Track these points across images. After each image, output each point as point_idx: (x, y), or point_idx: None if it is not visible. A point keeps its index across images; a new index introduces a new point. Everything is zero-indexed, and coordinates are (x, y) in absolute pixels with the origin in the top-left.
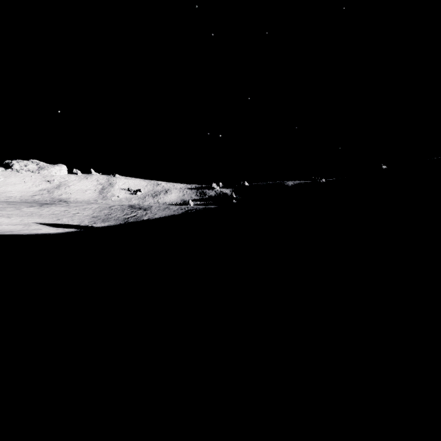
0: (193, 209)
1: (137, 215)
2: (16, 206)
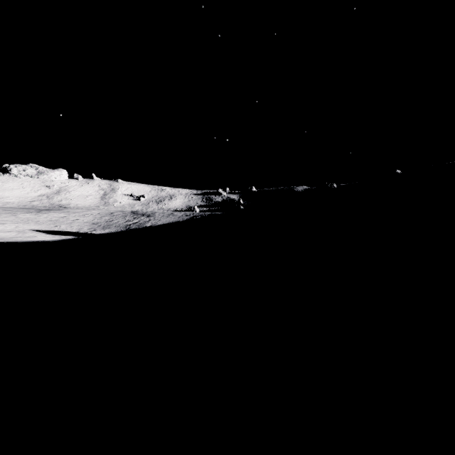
0: (198, 215)
1: (140, 221)
2: (11, 212)
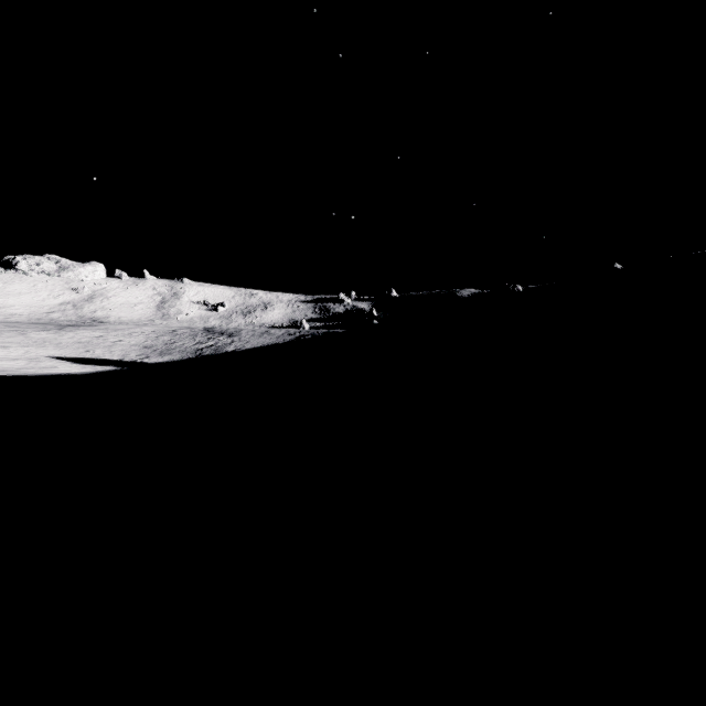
0: (308, 334)
1: (217, 344)
2: (19, 329)
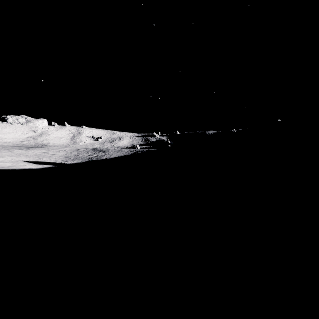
0: (139, 151)
1: (98, 155)
2: (9, 148)
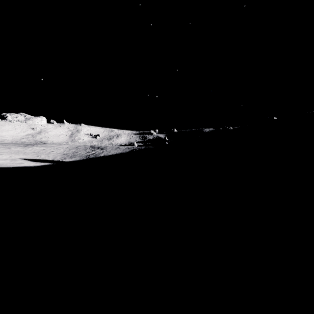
0: (137, 148)
1: (96, 153)
2: (7, 146)
